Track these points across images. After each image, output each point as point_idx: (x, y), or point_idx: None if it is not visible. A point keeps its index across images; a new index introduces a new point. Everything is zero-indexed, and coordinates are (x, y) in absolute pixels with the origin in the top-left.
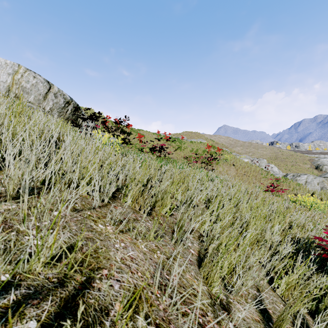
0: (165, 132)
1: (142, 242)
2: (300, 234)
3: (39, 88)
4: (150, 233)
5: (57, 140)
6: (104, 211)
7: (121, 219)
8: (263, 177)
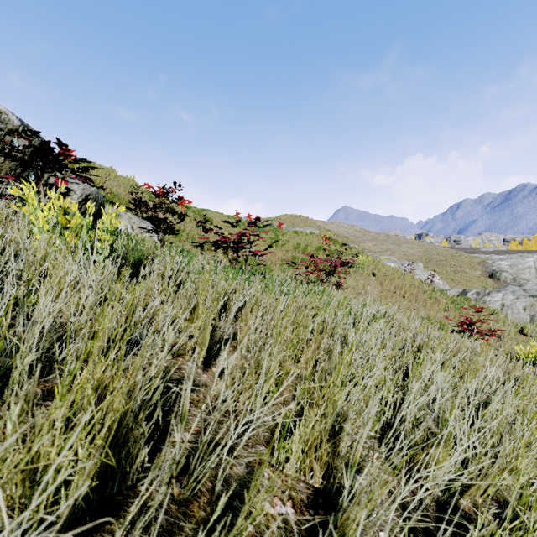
0: (249, 215)
1: None
2: None
3: None
4: None
5: None
6: None
7: None
8: (429, 296)
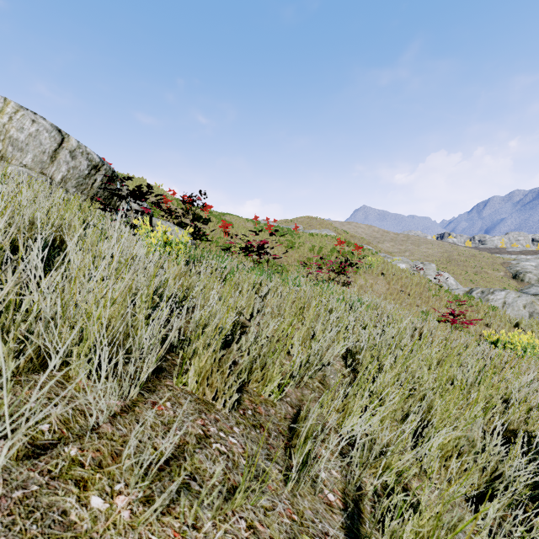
0: (267, 218)
1: (213, 529)
2: (530, 425)
3: (43, 142)
4: (234, 498)
5: (56, 240)
6: (122, 430)
7: (163, 449)
8: (433, 294)
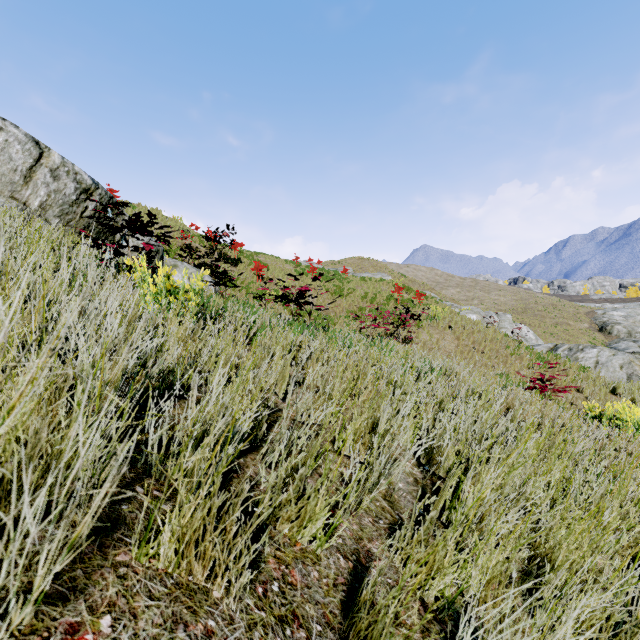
0: (310, 259)
1: None
2: None
3: (13, 156)
4: None
5: None
6: None
7: None
8: (512, 352)
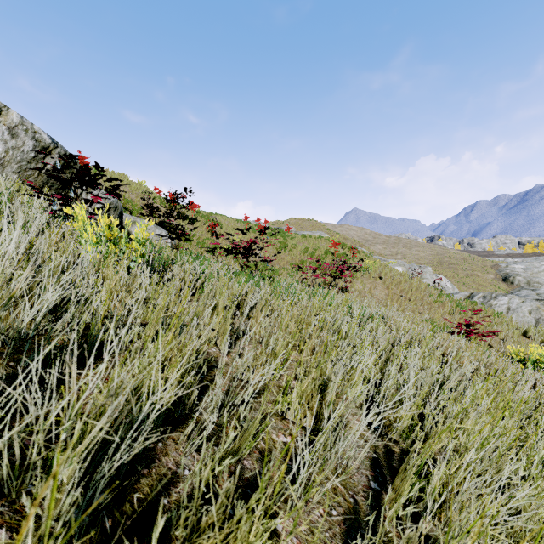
0: (258, 219)
1: None
2: None
3: None
4: None
5: None
6: None
7: None
8: (434, 300)
